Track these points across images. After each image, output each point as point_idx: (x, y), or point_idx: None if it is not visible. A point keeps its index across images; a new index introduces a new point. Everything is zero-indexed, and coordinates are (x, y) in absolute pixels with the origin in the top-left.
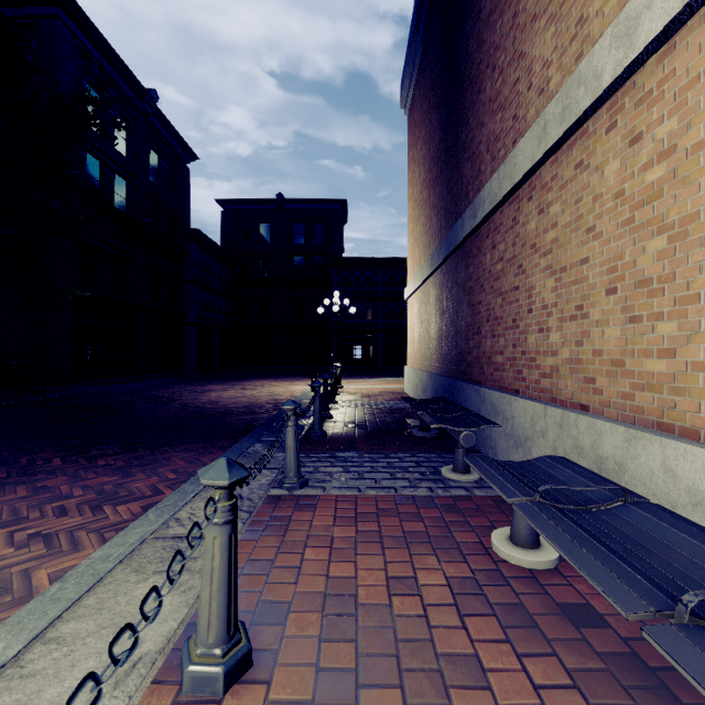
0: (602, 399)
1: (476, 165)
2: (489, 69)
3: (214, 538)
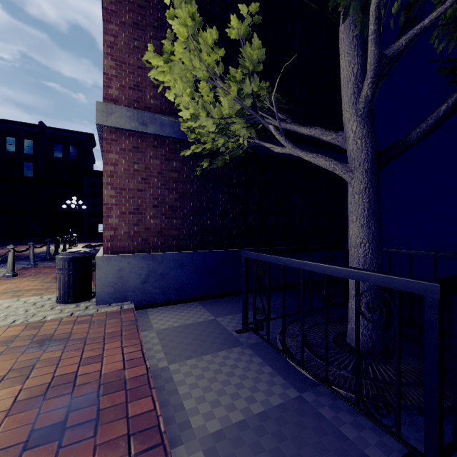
0: None
1: None
2: None
3: (10, 256)
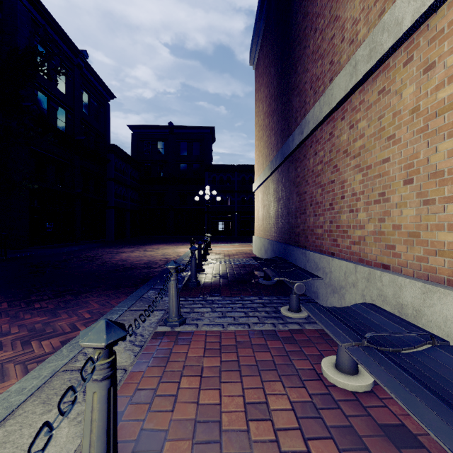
0: (400, 261)
1: (302, 98)
2: (312, 32)
3: (93, 392)
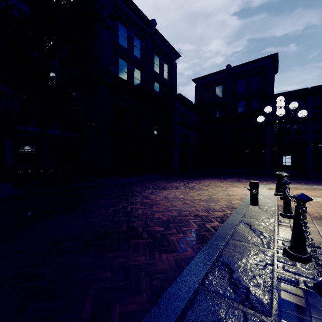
0: None
1: None
2: None
3: None
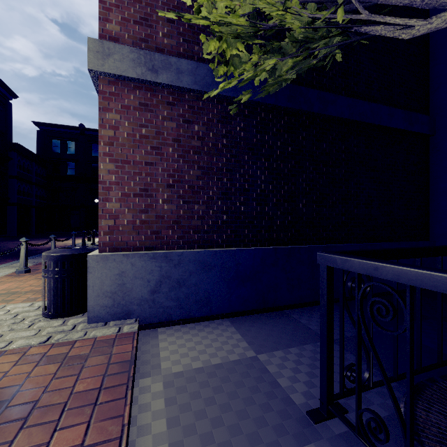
0: None
1: None
2: None
3: (23, 250)
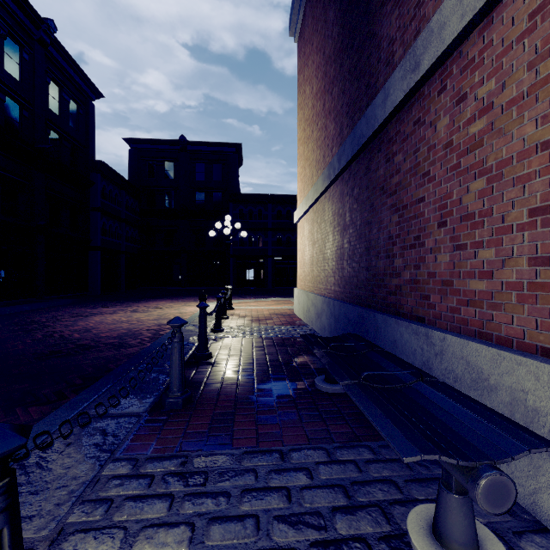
0: None
1: (411, 2)
2: None
3: None
